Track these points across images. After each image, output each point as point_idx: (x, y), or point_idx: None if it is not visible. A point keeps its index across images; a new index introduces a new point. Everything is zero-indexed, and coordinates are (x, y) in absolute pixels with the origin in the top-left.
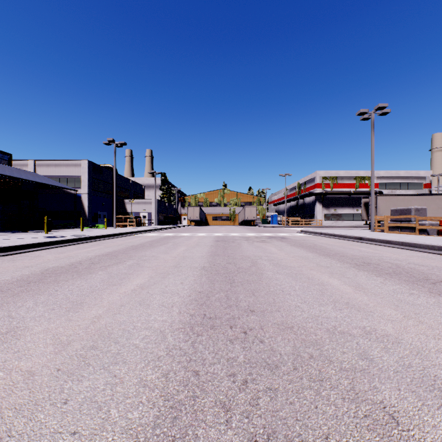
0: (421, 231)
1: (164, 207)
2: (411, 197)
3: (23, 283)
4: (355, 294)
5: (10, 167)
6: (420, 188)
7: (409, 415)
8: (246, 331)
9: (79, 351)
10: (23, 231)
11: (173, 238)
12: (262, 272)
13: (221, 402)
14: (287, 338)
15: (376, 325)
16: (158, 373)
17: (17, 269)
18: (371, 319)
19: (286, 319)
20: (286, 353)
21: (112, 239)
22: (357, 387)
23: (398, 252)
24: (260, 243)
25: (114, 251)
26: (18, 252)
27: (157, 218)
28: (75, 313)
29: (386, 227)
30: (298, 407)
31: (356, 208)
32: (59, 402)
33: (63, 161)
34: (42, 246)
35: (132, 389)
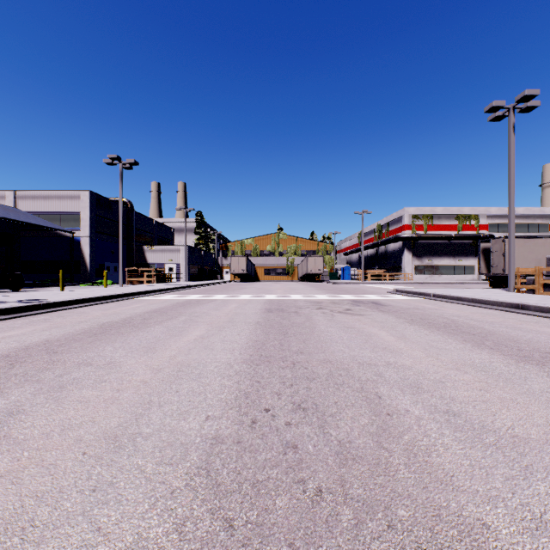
0: None
1: (199, 256)
2: None
3: None
4: None
5: None
6: (545, 230)
7: None
8: None
9: None
10: None
11: (195, 304)
12: (461, 514)
13: None
14: None
15: None
16: None
17: None
18: None
19: None
20: None
21: (93, 306)
22: None
23: None
24: (347, 316)
25: (40, 343)
26: None
27: (188, 271)
28: None
29: (539, 285)
30: None
31: (458, 257)
32: None
33: (55, 191)
34: None
35: None
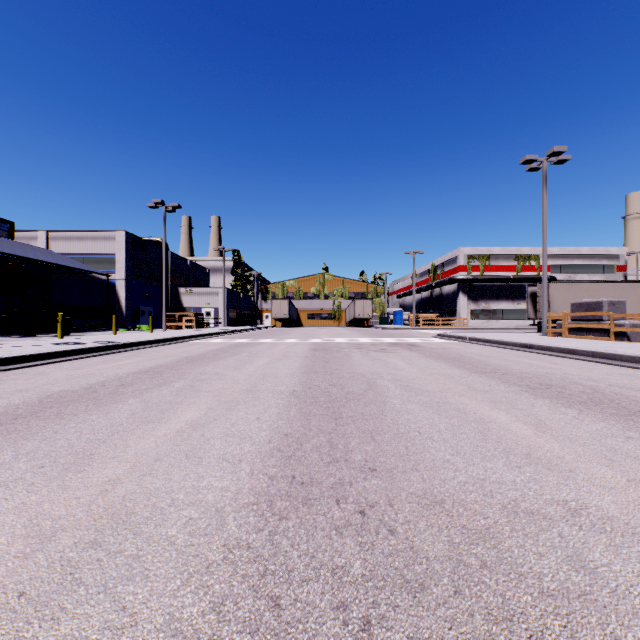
0: (618, 335)
1: (237, 300)
2: (601, 285)
3: (6, 419)
4: (537, 438)
5: (11, 241)
6: (610, 272)
7: None
8: (365, 510)
9: (67, 553)
10: (29, 334)
11: (248, 346)
12: (384, 400)
13: None
14: (436, 523)
15: (584, 498)
16: (204, 602)
17: (3, 395)
18: (573, 485)
19: (431, 485)
20: (438, 557)
21: (159, 347)
22: (580, 635)
23: (589, 367)
24: (379, 353)
25: (158, 366)
26: (12, 367)
27: (227, 316)
28: (77, 473)
29: (565, 329)
30: None
31: (517, 301)
32: None
33: (89, 232)
34: (50, 358)
35: None
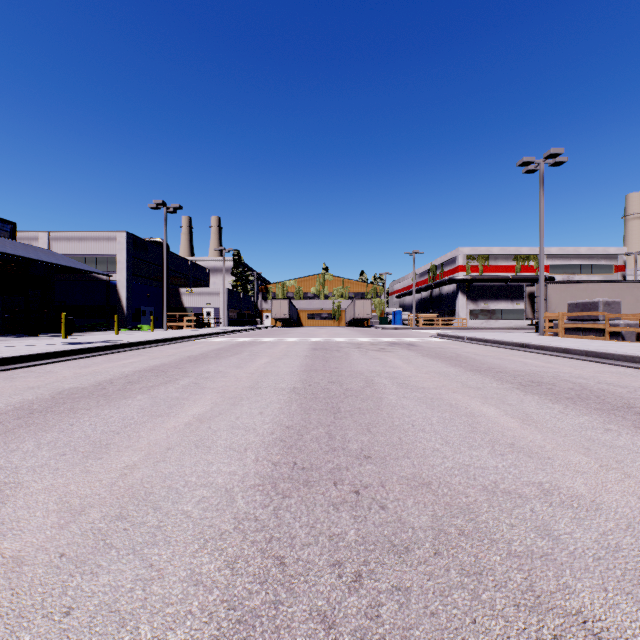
0: (613, 335)
1: (238, 300)
2: (598, 286)
3: (23, 413)
4: (522, 430)
5: (13, 242)
6: (609, 272)
7: (626, 636)
8: (359, 490)
9: (97, 524)
10: (32, 334)
11: (249, 345)
12: (381, 396)
13: (319, 613)
14: (423, 501)
15: (558, 480)
16: (220, 560)
17: (16, 392)
18: (550, 470)
19: (420, 470)
20: (422, 527)
21: (161, 346)
22: (537, 585)
23: (582, 366)
24: (378, 352)
25: (162, 365)
26: (21, 366)
27: (228, 316)
28: (97, 460)
29: (561, 329)
30: (444, 620)
31: (516, 301)
32: (57, 612)
33: (91, 233)
34: (57, 357)
35: (178, 588)
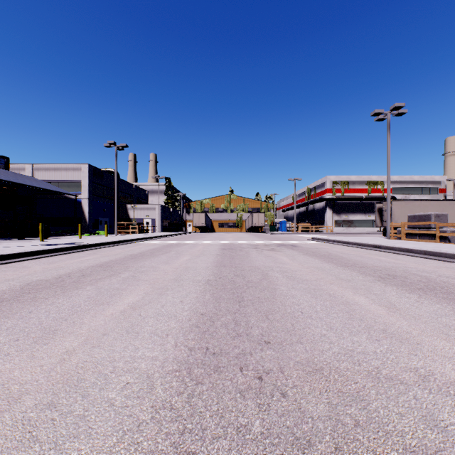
0: (442, 239)
1: (168, 213)
2: (428, 203)
3: None
4: (390, 317)
5: (6, 171)
6: (435, 193)
7: None
8: (262, 376)
9: (28, 413)
10: (19, 238)
11: (176, 246)
12: (274, 287)
13: None
14: (318, 387)
15: (430, 366)
16: None
17: None
18: (421, 355)
19: (312, 355)
20: (321, 417)
21: (112, 247)
22: None
23: (423, 262)
24: (270, 251)
25: (110, 261)
26: (4, 262)
27: (161, 225)
28: (43, 345)
29: (403, 234)
30: None
31: (368, 214)
32: None
33: (63, 165)
34: (32, 256)
35: None
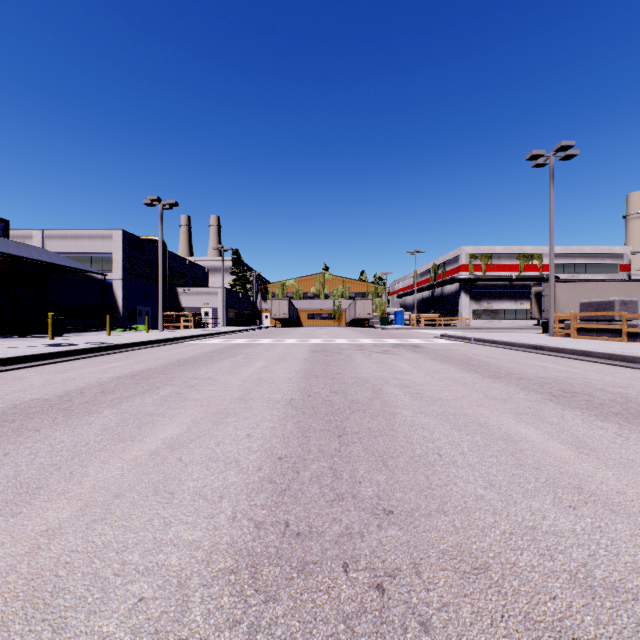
0: (631, 336)
1: (237, 300)
2: (607, 285)
3: None
4: (583, 464)
5: (5, 239)
6: (614, 271)
7: None
8: (383, 584)
9: None
10: (20, 335)
11: (246, 347)
12: (393, 411)
13: None
14: (486, 609)
15: None
16: None
17: None
18: None
19: (467, 538)
20: None
21: (153, 348)
22: None
23: (610, 371)
24: (382, 355)
25: (147, 370)
26: None
27: (226, 316)
28: (9, 518)
29: (573, 330)
30: None
31: (519, 301)
32: None
33: (86, 231)
34: (33, 361)
35: None
